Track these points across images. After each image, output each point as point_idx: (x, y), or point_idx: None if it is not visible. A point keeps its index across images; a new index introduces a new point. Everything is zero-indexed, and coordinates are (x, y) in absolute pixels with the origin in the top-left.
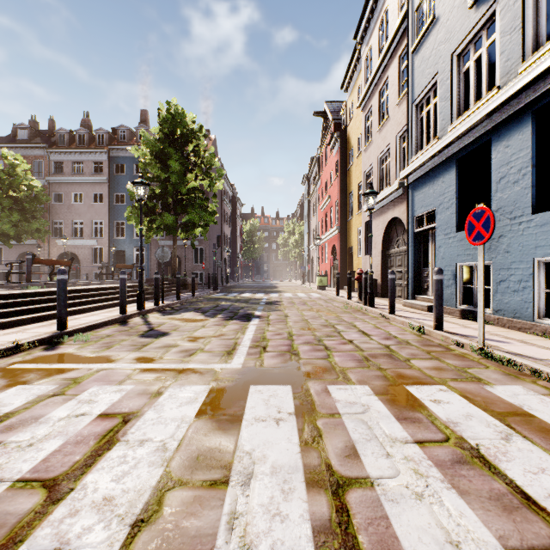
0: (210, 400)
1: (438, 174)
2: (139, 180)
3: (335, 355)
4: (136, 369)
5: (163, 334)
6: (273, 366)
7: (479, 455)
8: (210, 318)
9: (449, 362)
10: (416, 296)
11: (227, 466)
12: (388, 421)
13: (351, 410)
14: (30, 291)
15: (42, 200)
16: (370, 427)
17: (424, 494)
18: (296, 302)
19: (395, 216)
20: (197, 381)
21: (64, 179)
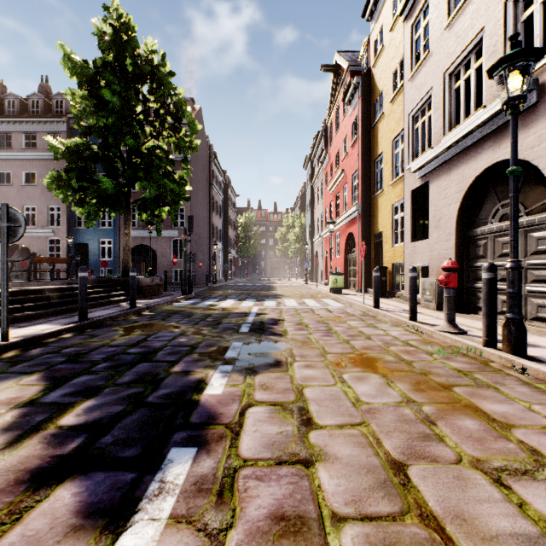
0: None
1: None
2: None
3: None
4: None
5: None
6: None
7: None
8: None
9: None
10: None
11: None
12: None
13: None
14: None
15: None
16: None
17: None
18: (310, 326)
19: (499, 161)
20: None
21: (11, 154)
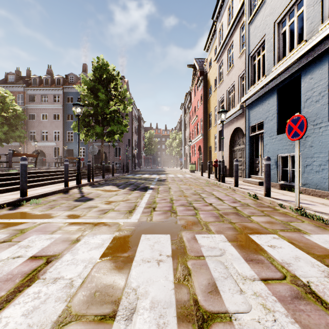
0: (112, 246)
1: (265, 98)
2: (77, 103)
3: (200, 213)
4: (65, 223)
5: (89, 199)
6: (159, 221)
7: (311, 291)
8: (121, 189)
9: (276, 218)
10: (251, 175)
11: (116, 301)
12: (239, 262)
13: (212, 253)
14: (7, 172)
15: (22, 118)
16: (226, 267)
17: (273, 328)
18: (176, 180)
19: (238, 127)
20: (105, 231)
21: (36, 105)
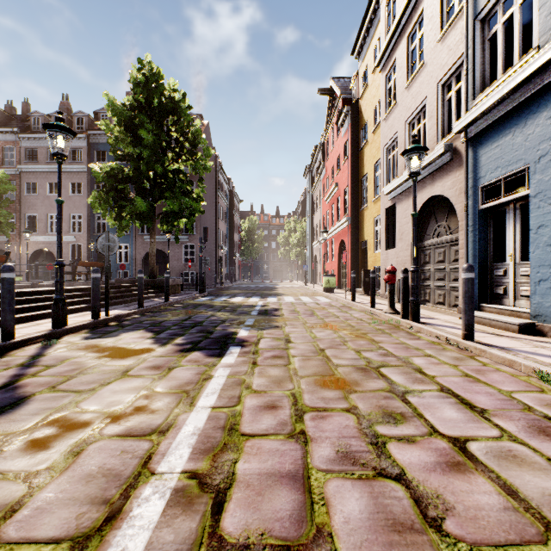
0: None
1: (537, 106)
2: (53, 123)
3: None
4: None
5: (4, 407)
6: None
7: None
8: (157, 346)
9: None
10: (482, 305)
11: None
12: None
13: None
14: None
15: (5, 188)
16: None
17: None
18: (300, 312)
19: (435, 195)
20: None
21: (37, 167)
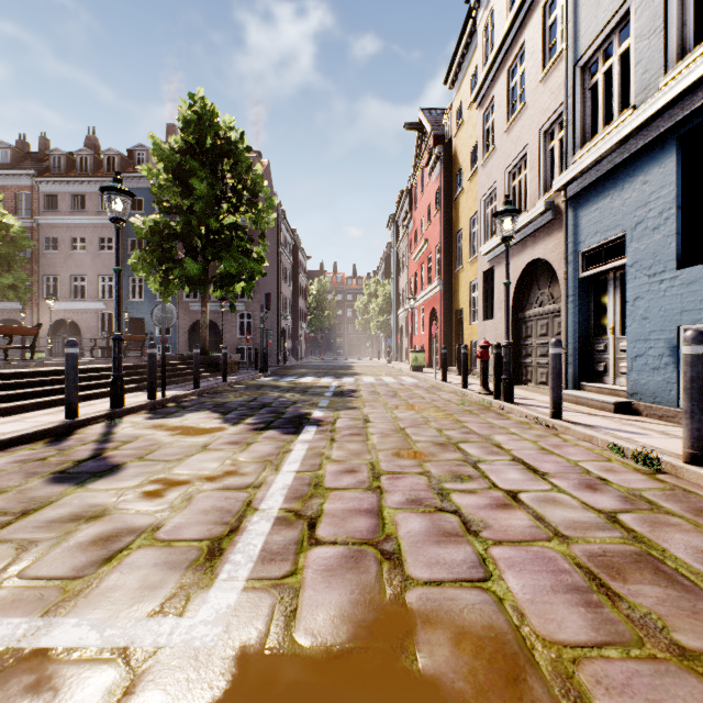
0: None
1: (634, 170)
2: (112, 185)
3: (501, 561)
4: None
5: (106, 471)
6: (325, 635)
7: None
8: (229, 425)
9: None
10: (583, 383)
11: None
12: None
13: None
14: None
15: (22, 245)
16: None
17: None
18: (381, 393)
19: (537, 258)
20: None
21: (59, 218)
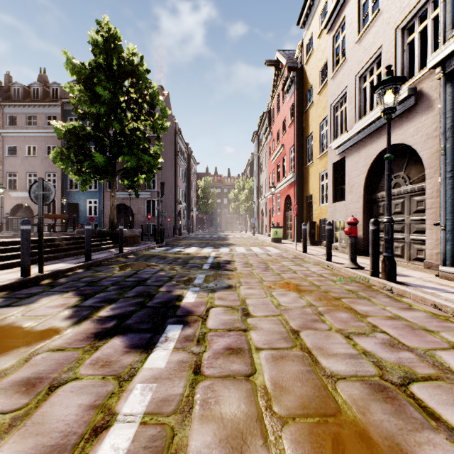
0: None
1: None
2: None
3: None
4: None
5: None
6: None
7: None
8: (69, 324)
9: None
10: None
11: None
12: None
13: None
14: None
15: None
16: None
17: None
18: (253, 265)
19: (392, 144)
20: None
21: (17, 131)
